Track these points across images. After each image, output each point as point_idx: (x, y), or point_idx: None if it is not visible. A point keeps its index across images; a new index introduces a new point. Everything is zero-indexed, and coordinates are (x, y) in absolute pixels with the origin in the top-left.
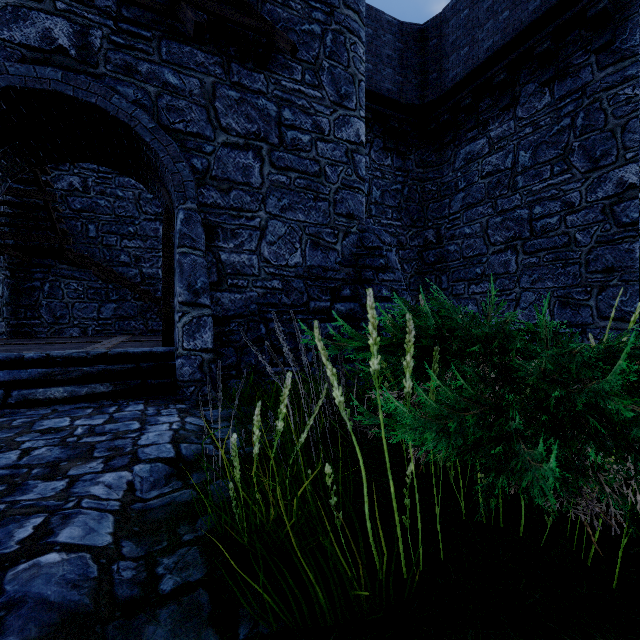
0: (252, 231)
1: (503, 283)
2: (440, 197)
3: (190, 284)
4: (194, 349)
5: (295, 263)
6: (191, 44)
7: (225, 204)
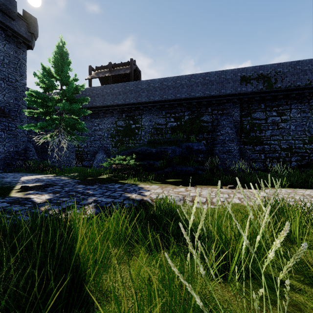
0: (3, 145)
1: None
2: (47, 131)
3: None
4: None
5: (12, 150)
6: None
7: None
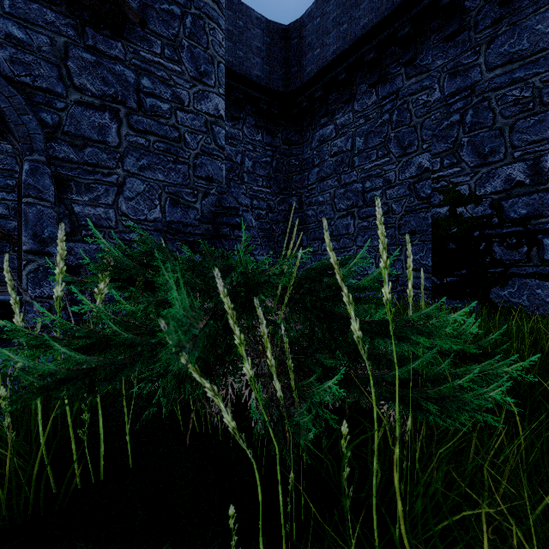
0: (109, 186)
1: (345, 242)
2: (301, 170)
3: (36, 233)
4: (41, 296)
5: (154, 218)
6: (40, 2)
7: (79, 159)
